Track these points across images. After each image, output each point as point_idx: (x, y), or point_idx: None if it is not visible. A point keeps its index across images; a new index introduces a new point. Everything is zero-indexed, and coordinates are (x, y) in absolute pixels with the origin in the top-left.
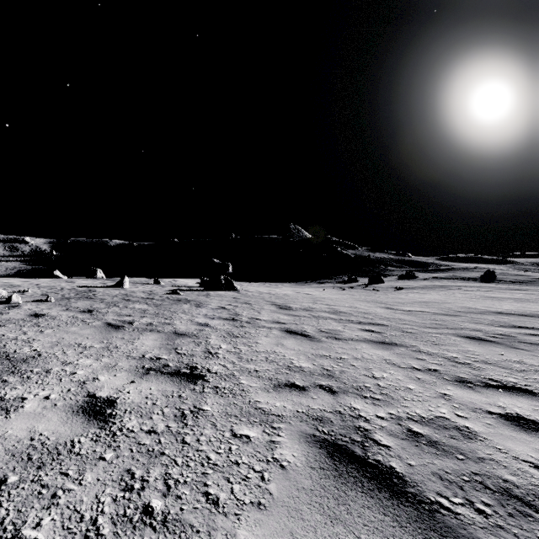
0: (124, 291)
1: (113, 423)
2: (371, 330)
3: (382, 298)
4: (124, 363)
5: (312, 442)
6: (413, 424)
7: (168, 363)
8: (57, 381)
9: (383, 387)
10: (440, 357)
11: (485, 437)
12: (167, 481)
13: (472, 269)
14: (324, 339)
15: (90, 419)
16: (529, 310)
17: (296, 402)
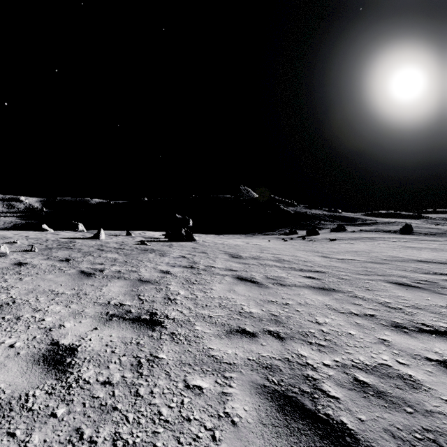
0: (99, 242)
1: (70, 373)
2: (311, 277)
3: (319, 248)
4: (90, 309)
5: (262, 394)
6: (359, 372)
7: (131, 309)
8: (25, 329)
9: (327, 333)
10: (374, 302)
11: (429, 386)
12: (115, 442)
13: (392, 223)
14: (271, 286)
15: (49, 369)
16: (445, 258)
17: (246, 349)
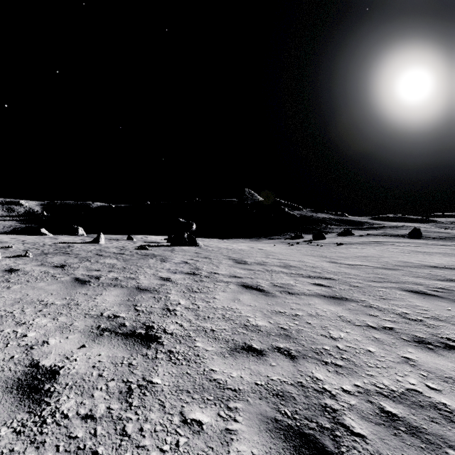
0: (99, 247)
1: (47, 404)
2: (321, 284)
3: (326, 253)
4: (80, 322)
5: (274, 431)
6: (385, 400)
7: (125, 322)
8: (3, 346)
9: (343, 350)
10: (391, 313)
11: None
12: None
13: (400, 227)
14: (278, 294)
15: (22, 399)
16: None
17: (253, 370)
